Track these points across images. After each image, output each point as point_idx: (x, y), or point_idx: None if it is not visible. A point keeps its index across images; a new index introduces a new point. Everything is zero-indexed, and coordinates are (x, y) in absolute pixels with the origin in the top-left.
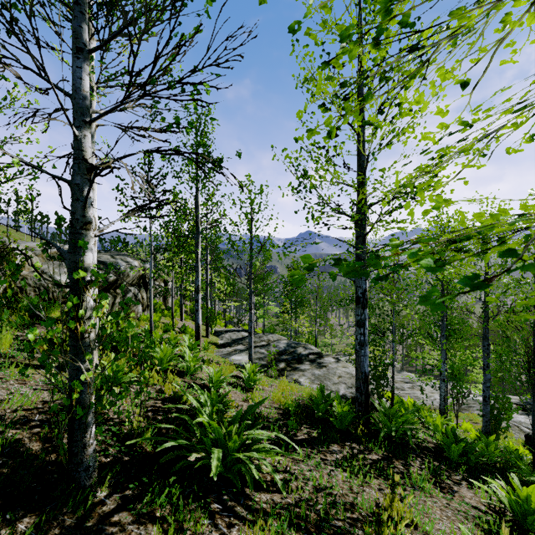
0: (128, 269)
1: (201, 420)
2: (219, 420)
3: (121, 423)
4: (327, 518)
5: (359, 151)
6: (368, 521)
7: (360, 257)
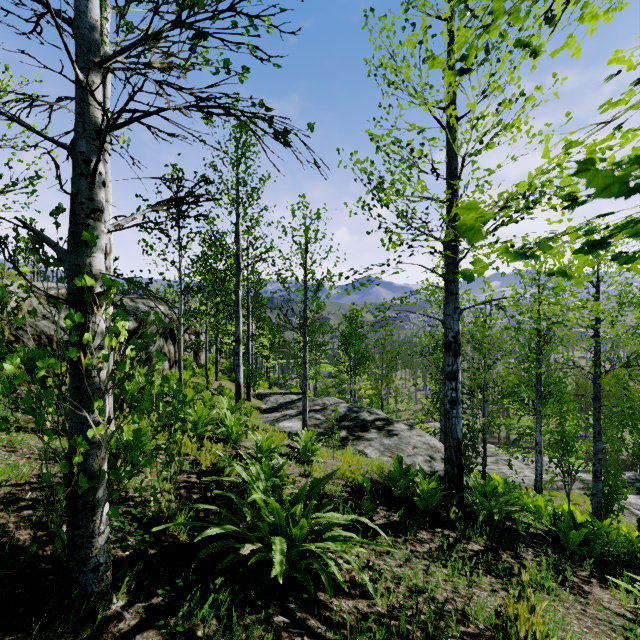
0: (151, 316)
1: (258, 497)
2: (277, 499)
3: (144, 503)
4: (438, 635)
5: (449, 155)
6: (497, 639)
7: (451, 290)
